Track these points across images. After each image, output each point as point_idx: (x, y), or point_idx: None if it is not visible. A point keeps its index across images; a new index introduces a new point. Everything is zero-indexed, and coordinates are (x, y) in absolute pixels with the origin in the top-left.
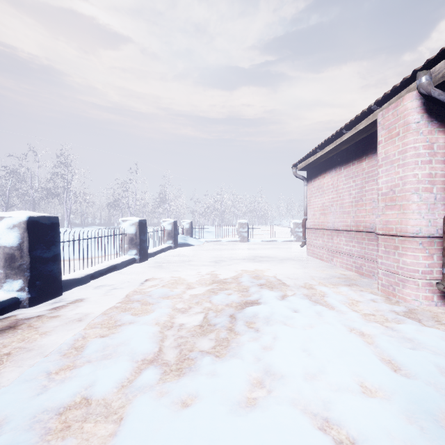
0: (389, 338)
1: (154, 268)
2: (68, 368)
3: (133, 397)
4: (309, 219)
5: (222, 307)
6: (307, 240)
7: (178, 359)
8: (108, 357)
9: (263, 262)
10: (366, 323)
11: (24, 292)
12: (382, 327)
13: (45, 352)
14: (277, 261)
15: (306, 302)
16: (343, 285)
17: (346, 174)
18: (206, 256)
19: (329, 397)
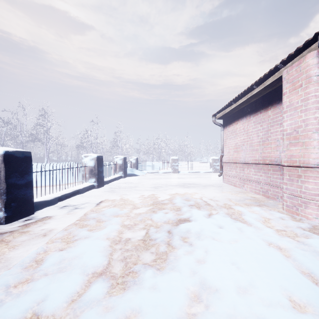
0: (303, 252)
1: (108, 192)
2: (26, 282)
3: (80, 313)
4: (225, 155)
5: (161, 224)
6: (223, 171)
7: (124, 272)
8: (63, 270)
9: (190, 188)
10: (280, 238)
11: (1, 212)
12: (294, 241)
13: (10, 265)
14: (201, 187)
15: (228, 219)
16: (255, 205)
17: (255, 120)
18: (147, 183)
19: (263, 313)
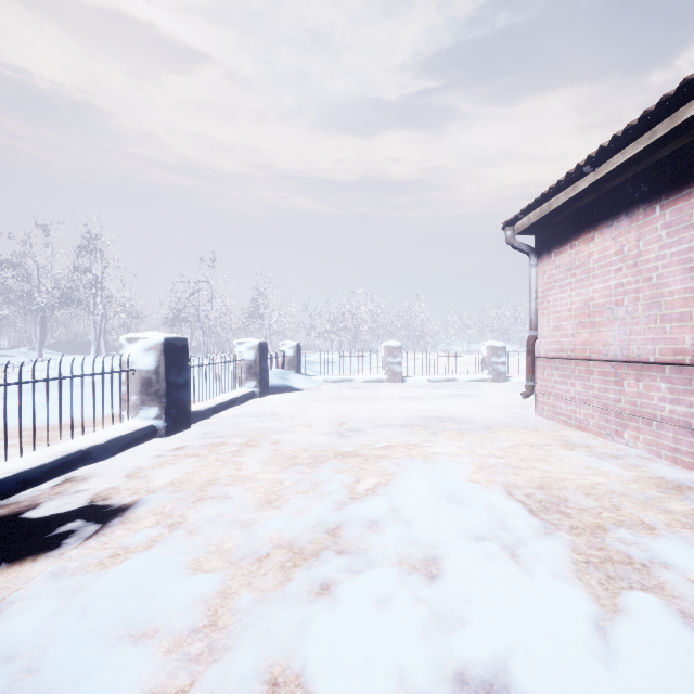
0: None
1: (190, 455)
2: None
3: None
4: (542, 337)
5: None
6: (538, 384)
7: None
8: None
9: (448, 435)
10: None
11: None
12: None
13: None
14: (479, 433)
15: None
16: None
17: (674, 218)
18: (320, 417)
19: None
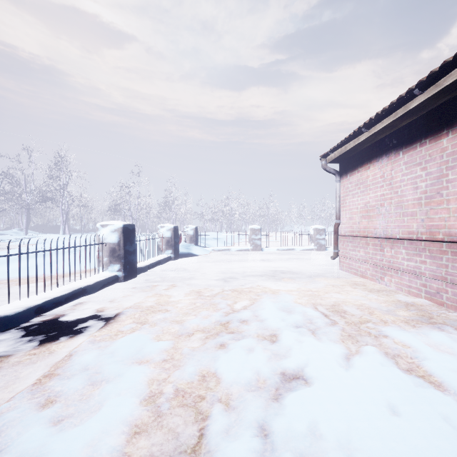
0: None
1: (141, 291)
2: None
3: None
4: (342, 224)
5: (240, 395)
6: (340, 251)
7: None
8: None
9: (287, 280)
10: None
11: None
12: None
13: None
14: (305, 279)
15: (399, 378)
16: (429, 328)
17: (408, 159)
18: (212, 271)
19: None
